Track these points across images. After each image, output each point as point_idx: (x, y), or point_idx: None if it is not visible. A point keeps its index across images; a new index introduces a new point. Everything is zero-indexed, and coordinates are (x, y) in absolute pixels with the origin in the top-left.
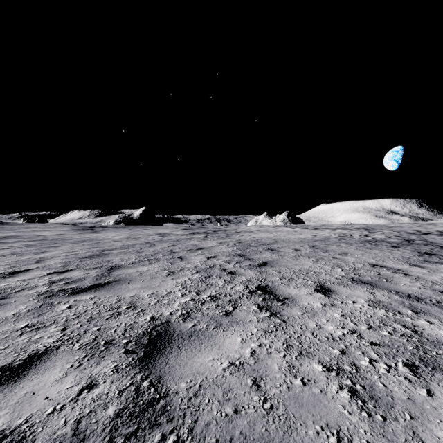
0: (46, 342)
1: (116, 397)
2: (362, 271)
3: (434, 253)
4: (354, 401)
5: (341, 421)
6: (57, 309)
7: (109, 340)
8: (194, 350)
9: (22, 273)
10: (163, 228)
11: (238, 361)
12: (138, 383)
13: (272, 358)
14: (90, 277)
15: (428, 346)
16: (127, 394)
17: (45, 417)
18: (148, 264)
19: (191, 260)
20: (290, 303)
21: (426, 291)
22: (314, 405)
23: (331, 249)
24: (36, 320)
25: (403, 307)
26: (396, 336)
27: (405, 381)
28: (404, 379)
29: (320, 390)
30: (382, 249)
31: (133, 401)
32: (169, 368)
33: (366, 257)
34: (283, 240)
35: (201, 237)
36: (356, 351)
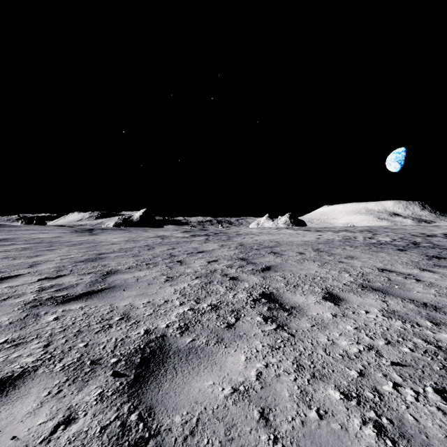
0: (25, 361)
1: (97, 436)
2: (371, 276)
3: (443, 257)
4: (381, 440)
5: None
6: (42, 321)
7: (96, 359)
8: (192, 372)
9: (11, 279)
10: (163, 230)
11: (242, 386)
12: (125, 416)
13: (281, 381)
14: (83, 284)
15: None
16: (111, 432)
17: None
18: (146, 268)
19: (191, 264)
20: (297, 313)
21: (442, 298)
22: None
23: (336, 252)
24: (17, 334)
25: (420, 318)
26: (419, 354)
27: (438, 412)
28: (437, 410)
29: (340, 426)
30: (389, 252)
31: (117, 442)
32: (163, 396)
33: (373, 260)
34: (286, 243)
35: (201, 239)
36: (377, 372)
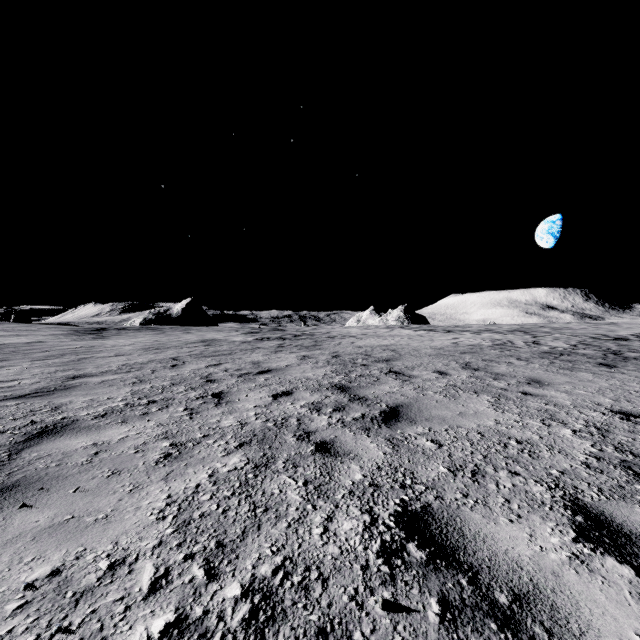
0: None
1: None
2: (623, 437)
3: None
4: None
5: None
6: None
7: None
8: None
9: None
10: (215, 330)
11: None
12: None
13: None
14: None
15: None
16: None
17: None
18: (139, 415)
19: (238, 403)
20: None
21: None
22: None
23: (502, 371)
24: None
25: None
26: None
27: None
28: None
29: None
30: (592, 370)
31: None
32: None
33: (584, 390)
34: (409, 352)
35: (271, 346)
36: None
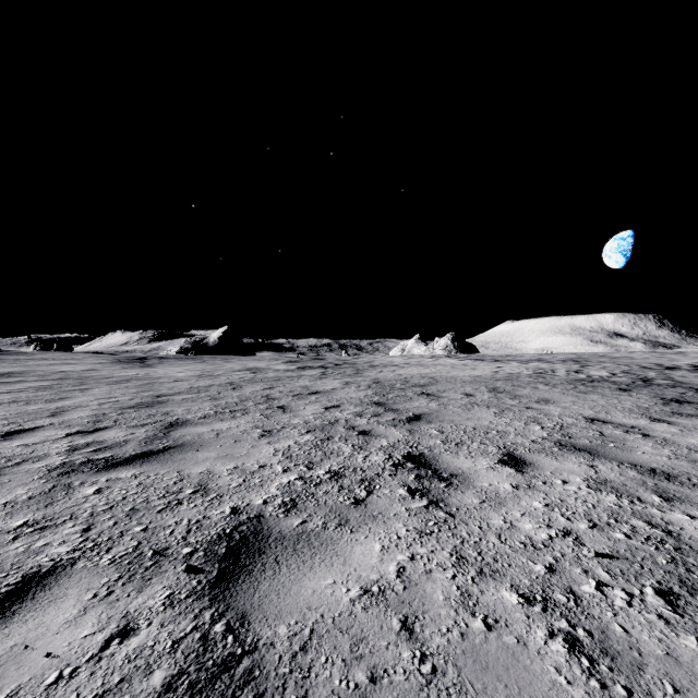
0: (56, 552)
1: (168, 653)
2: (574, 430)
3: (687, 400)
4: (574, 658)
5: (555, 697)
6: (77, 495)
7: (161, 548)
8: (303, 566)
9: (25, 434)
10: (255, 359)
11: (376, 586)
12: (207, 626)
13: (433, 580)
14: (135, 441)
15: (691, 558)
16: (187, 648)
17: (42, 690)
18: (230, 418)
19: (299, 412)
20: (460, 484)
21: (679, 462)
22: (507, 668)
23: (522, 394)
24: (41, 513)
25: (645, 491)
26: (638, 541)
27: (659, 621)
28: (657, 618)
29: (516, 639)
30: (604, 394)
31: (196, 661)
32: (260, 599)
33: (579, 406)
34: (446, 379)
35: (315, 373)
36: (574, 567)
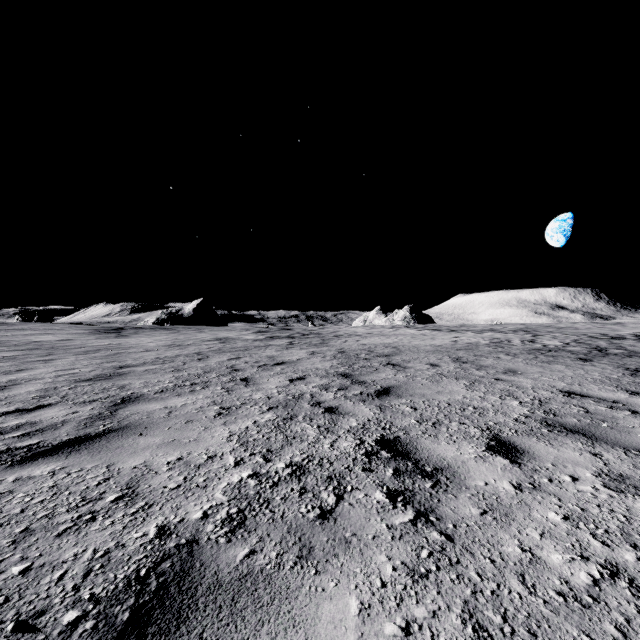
0: None
1: None
2: (555, 406)
3: None
4: None
5: None
6: None
7: (33, 612)
8: None
9: None
10: (226, 329)
11: None
12: None
13: None
14: (74, 421)
15: None
16: None
17: None
18: (188, 392)
19: (262, 385)
20: (449, 482)
21: None
22: None
23: (487, 364)
24: None
25: None
26: None
27: None
28: None
29: None
30: (567, 363)
31: None
32: None
33: (549, 377)
34: (409, 349)
35: (282, 343)
36: None
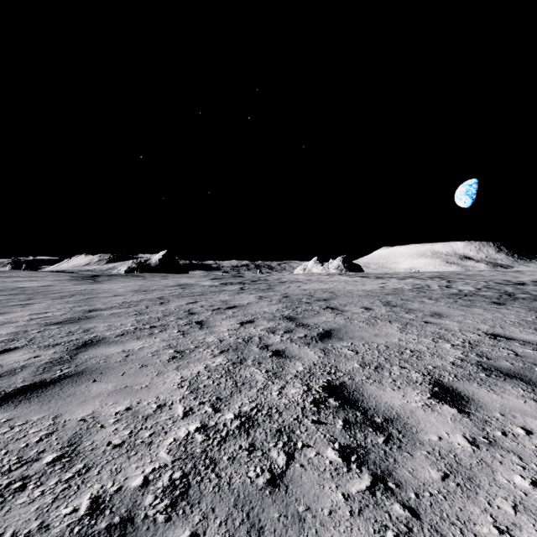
0: None
1: None
2: (485, 348)
3: None
4: None
5: None
6: None
7: None
8: None
9: None
10: (187, 276)
11: None
12: None
13: None
14: (33, 366)
15: None
16: None
17: None
18: (147, 335)
19: (215, 328)
20: (402, 437)
21: None
22: None
23: (414, 307)
24: None
25: None
26: None
27: None
28: None
29: None
30: (484, 307)
31: None
32: None
33: (472, 320)
34: (344, 293)
35: (234, 289)
36: None
